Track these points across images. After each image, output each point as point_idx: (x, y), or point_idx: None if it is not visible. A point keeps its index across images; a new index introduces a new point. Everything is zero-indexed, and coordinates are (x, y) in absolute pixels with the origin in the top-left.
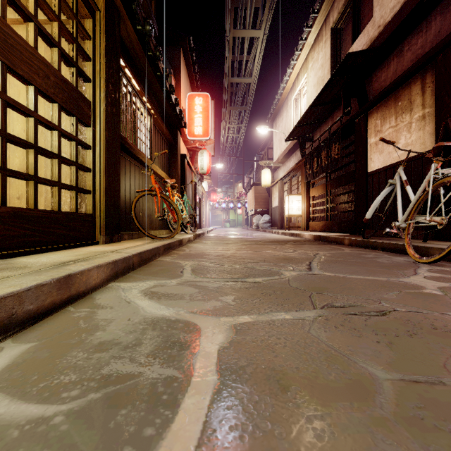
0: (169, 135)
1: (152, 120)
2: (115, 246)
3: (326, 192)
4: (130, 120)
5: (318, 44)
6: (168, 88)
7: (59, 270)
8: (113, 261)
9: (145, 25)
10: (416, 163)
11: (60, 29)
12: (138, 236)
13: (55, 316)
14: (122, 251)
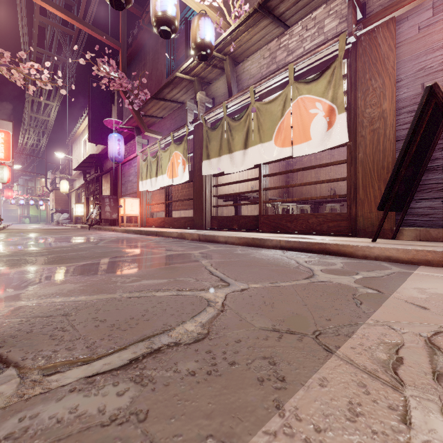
0: None
1: None
2: None
3: (93, 205)
4: None
5: None
6: None
7: None
8: None
9: None
10: None
11: None
12: None
13: None
14: None
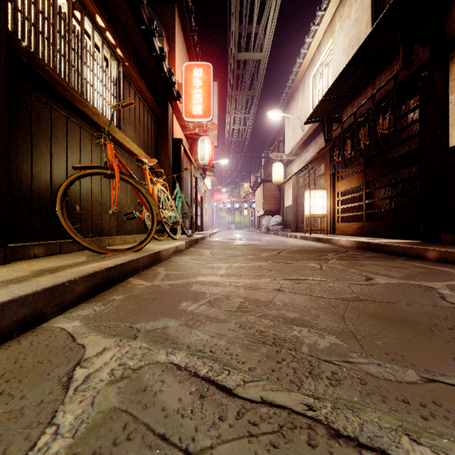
0: (154, 103)
1: (121, 69)
2: None
3: (365, 184)
4: (65, 42)
5: None
6: (147, 23)
7: None
8: None
9: None
10: None
11: None
12: (80, 247)
13: None
14: None
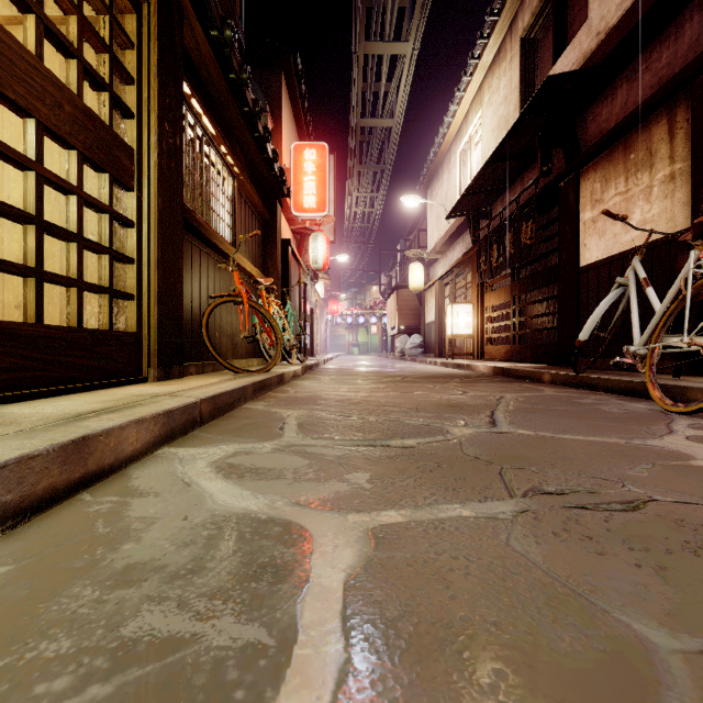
0: (263, 208)
1: (236, 184)
2: (173, 386)
3: (512, 299)
4: (200, 182)
5: (500, 64)
6: (262, 132)
7: (69, 428)
8: (165, 411)
9: (224, 29)
10: (660, 251)
11: (82, 29)
12: (213, 368)
13: (55, 512)
14: (184, 395)
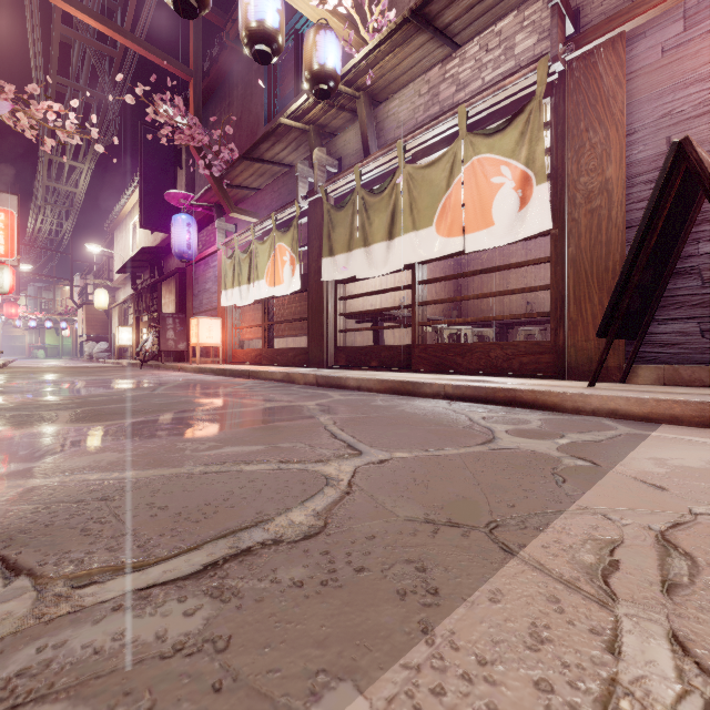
0: None
1: None
2: None
3: (148, 328)
4: None
5: None
6: None
7: None
8: None
9: None
10: None
11: None
12: None
13: None
14: None
